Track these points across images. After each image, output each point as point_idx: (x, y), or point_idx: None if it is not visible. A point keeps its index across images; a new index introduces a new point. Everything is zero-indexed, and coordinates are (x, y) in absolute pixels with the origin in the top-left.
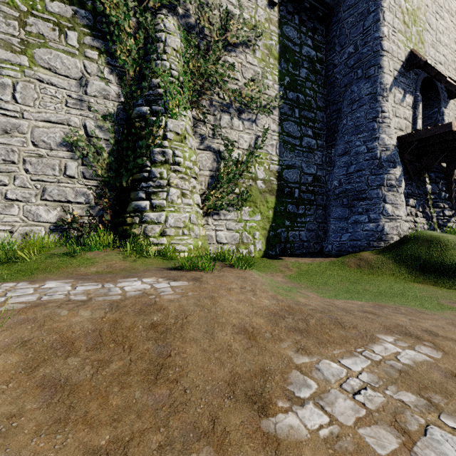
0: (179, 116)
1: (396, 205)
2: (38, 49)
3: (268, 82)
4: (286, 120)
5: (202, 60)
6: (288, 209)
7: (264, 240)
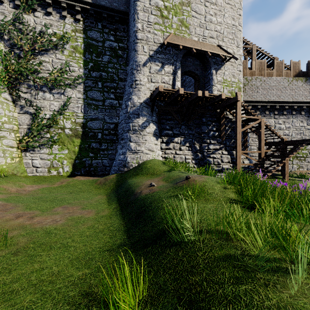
0: None
1: (139, 143)
2: None
3: (75, 68)
4: (90, 90)
5: (16, 64)
6: (92, 146)
7: (71, 165)
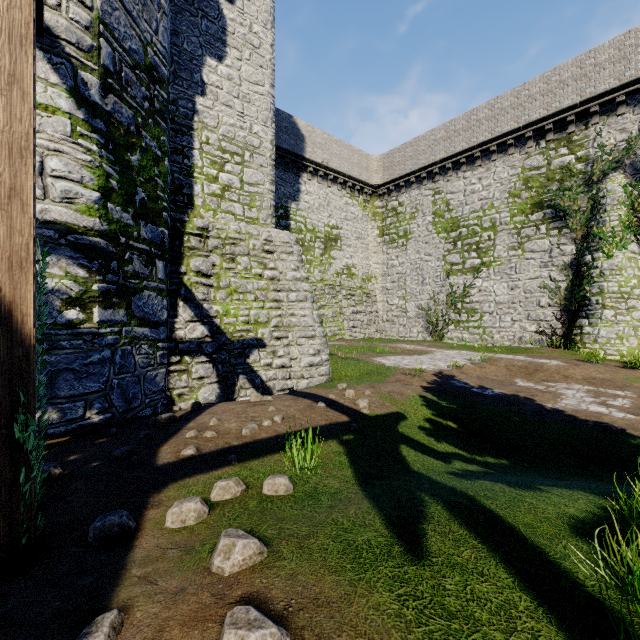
0: (615, 255)
1: None
2: (526, 243)
3: None
4: None
5: None
6: None
7: None
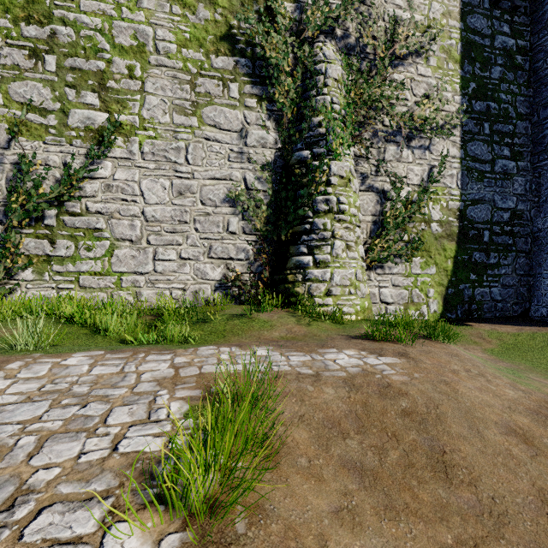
0: (343, 156)
1: None
2: (206, 108)
3: (446, 94)
4: (470, 141)
5: (366, 85)
6: (473, 259)
7: (441, 299)
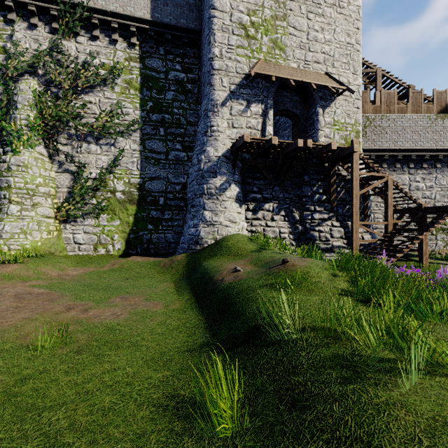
0: (23, 153)
1: (216, 212)
2: None
3: (129, 110)
4: (149, 139)
5: (53, 107)
6: (151, 215)
7: (124, 241)
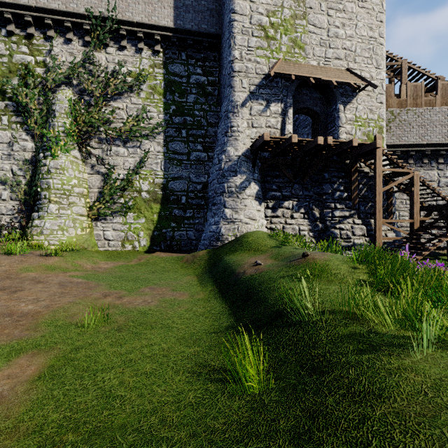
0: (60, 156)
1: (236, 209)
2: None
3: (153, 114)
4: (171, 141)
5: (86, 114)
6: (174, 213)
7: (149, 238)
